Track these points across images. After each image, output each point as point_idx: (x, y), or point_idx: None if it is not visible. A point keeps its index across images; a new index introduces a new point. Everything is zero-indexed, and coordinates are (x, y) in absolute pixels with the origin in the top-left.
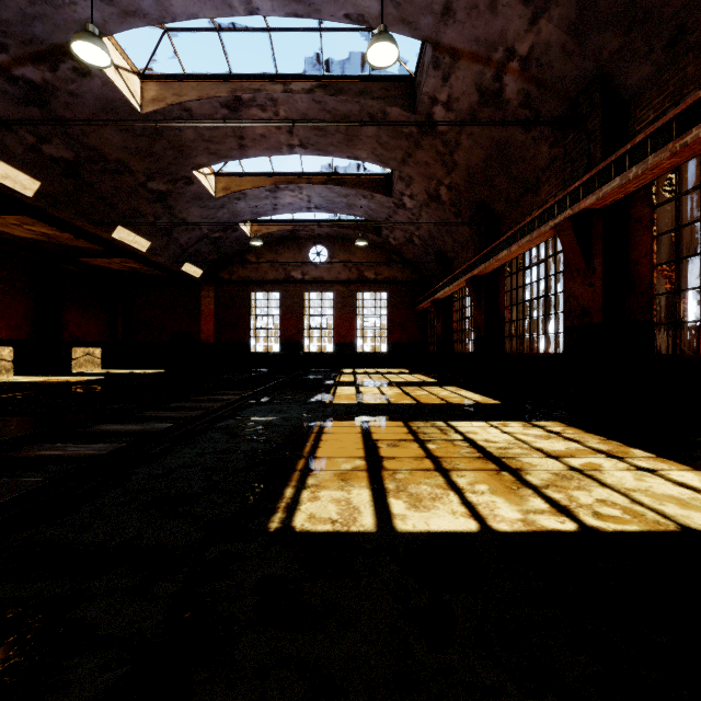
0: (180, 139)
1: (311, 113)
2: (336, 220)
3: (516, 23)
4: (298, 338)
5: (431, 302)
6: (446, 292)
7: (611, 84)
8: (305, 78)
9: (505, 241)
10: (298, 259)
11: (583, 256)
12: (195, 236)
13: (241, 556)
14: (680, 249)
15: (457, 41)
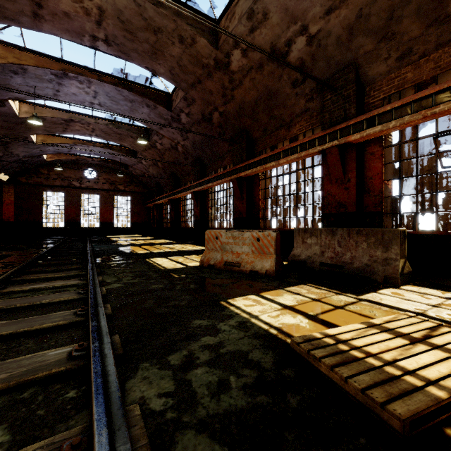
0: (32, 125)
1: (105, 129)
2: (103, 158)
3: (179, 138)
4: (77, 219)
5: (153, 205)
6: (160, 202)
7: (202, 160)
8: (105, 119)
9: (180, 191)
10: (77, 174)
11: (196, 202)
12: (13, 159)
13: (134, 254)
14: (212, 204)
15: (164, 134)
